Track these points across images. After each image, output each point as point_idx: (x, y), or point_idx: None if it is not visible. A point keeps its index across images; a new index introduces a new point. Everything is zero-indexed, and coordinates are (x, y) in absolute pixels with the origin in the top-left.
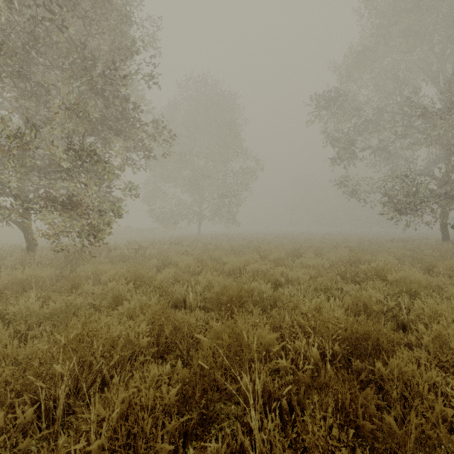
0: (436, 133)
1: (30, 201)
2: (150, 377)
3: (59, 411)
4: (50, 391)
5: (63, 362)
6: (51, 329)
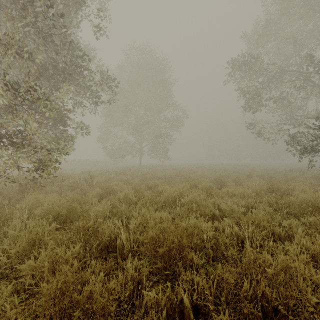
0: None
1: None
2: None
3: None
4: None
5: None
6: None
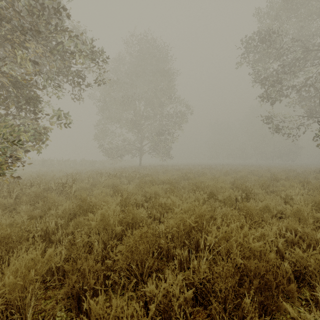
0: None
1: None
2: None
3: None
4: None
5: None
6: None
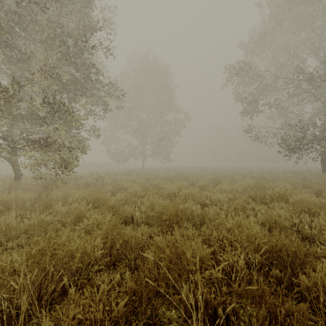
0: (319, 92)
1: (15, 141)
2: (100, 291)
3: (20, 320)
4: (14, 300)
5: (24, 276)
6: (25, 241)
